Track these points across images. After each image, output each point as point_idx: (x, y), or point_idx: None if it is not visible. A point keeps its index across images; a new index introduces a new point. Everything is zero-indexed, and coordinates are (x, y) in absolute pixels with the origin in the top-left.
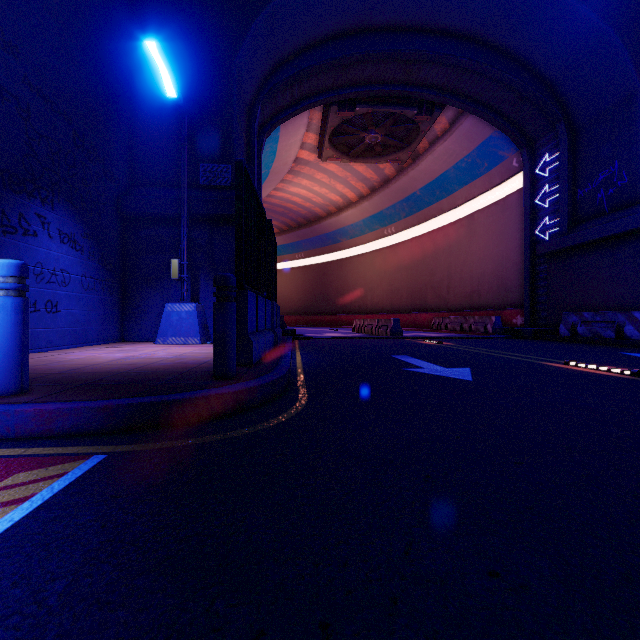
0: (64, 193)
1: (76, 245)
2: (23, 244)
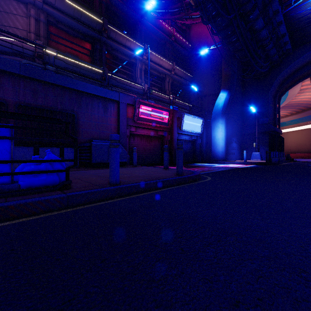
0: (235, 134)
1: (236, 142)
2: (232, 144)
